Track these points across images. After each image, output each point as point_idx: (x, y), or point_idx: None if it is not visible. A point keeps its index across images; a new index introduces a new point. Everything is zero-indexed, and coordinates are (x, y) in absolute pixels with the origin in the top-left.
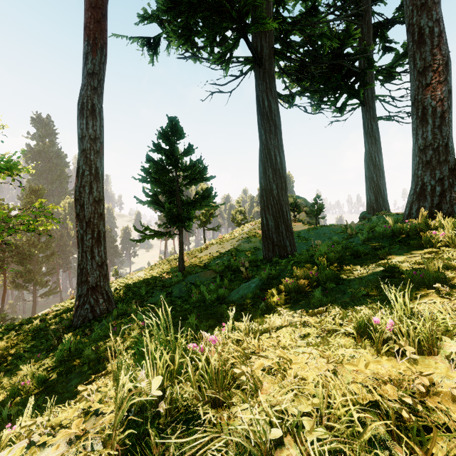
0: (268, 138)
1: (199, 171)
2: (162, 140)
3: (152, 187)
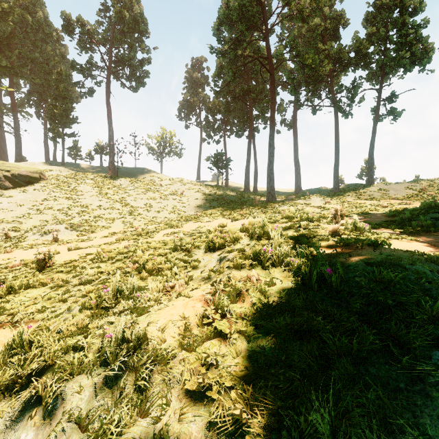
0: None
1: None
2: None
3: None
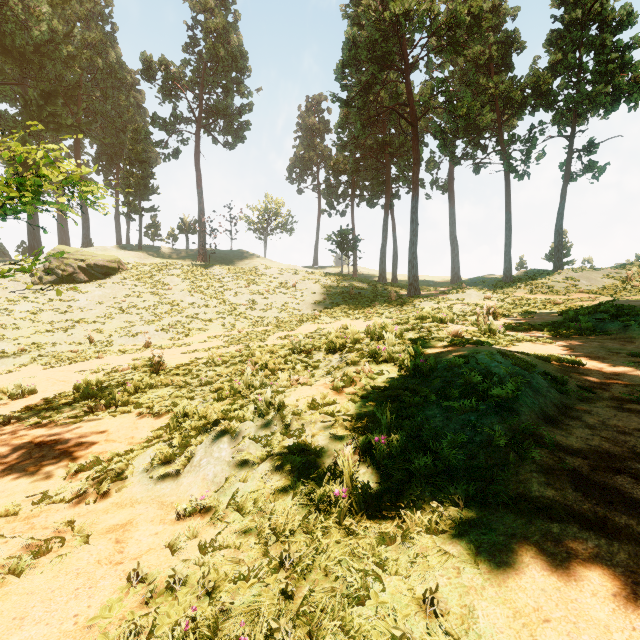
0: (34, 216)
1: None
2: None
3: None
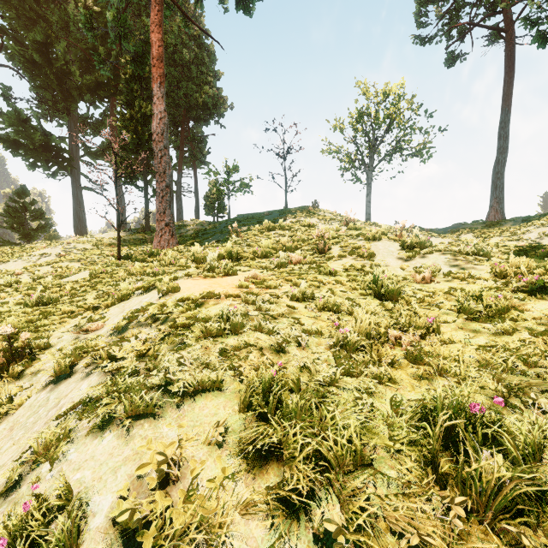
0: (76, 206)
1: (40, 214)
2: (15, 195)
3: (11, 220)
